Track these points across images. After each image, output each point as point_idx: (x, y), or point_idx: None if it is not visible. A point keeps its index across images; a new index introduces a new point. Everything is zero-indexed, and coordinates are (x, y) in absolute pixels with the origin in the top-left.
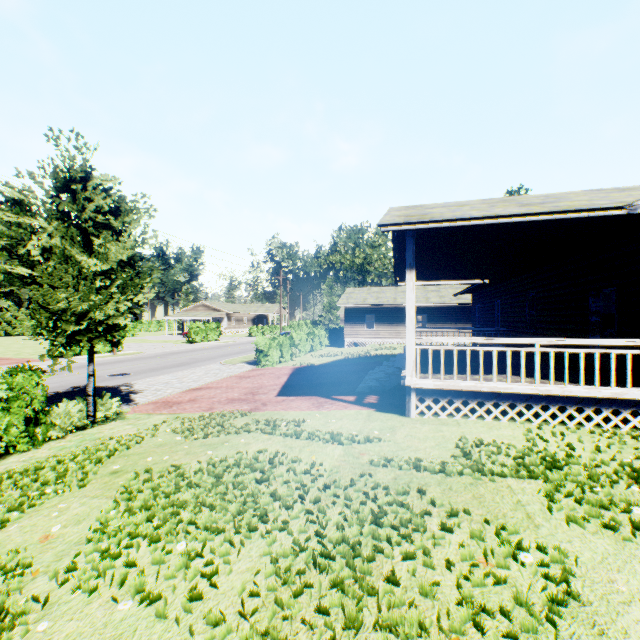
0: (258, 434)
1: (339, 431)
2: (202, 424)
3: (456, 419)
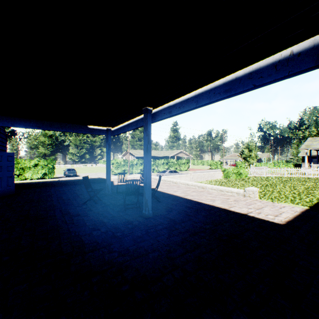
0: None
1: None
2: None
3: None
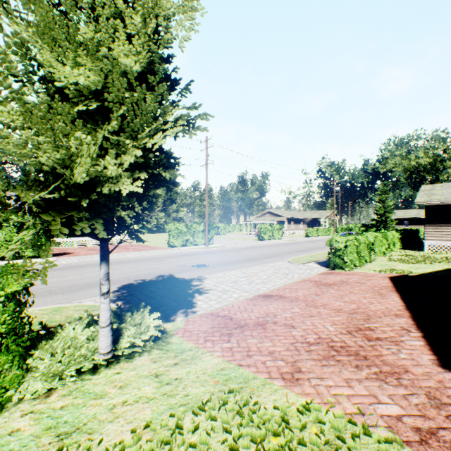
0: None
1: None
2: None
3: None
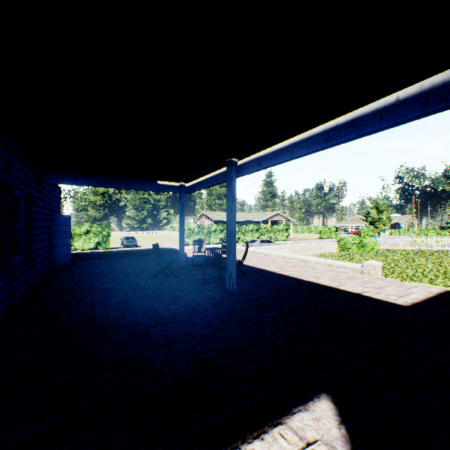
0: None
1: None
2: None
3: None
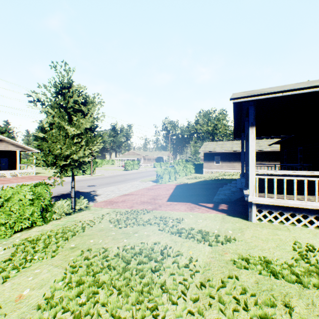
0: (155, 227)
1: (205, 228)
2: (125, 217)
3: (285, 225)
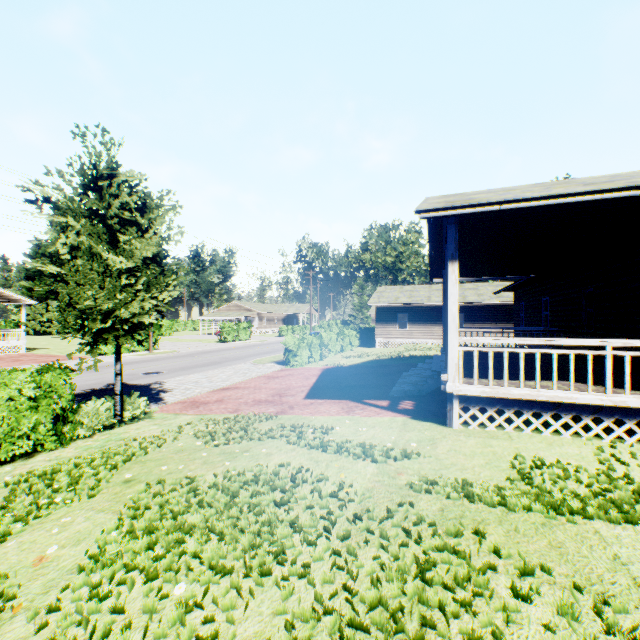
0: (282, 442)
1: (371, 441)
2: (225, 428)
3: (507, 432)
